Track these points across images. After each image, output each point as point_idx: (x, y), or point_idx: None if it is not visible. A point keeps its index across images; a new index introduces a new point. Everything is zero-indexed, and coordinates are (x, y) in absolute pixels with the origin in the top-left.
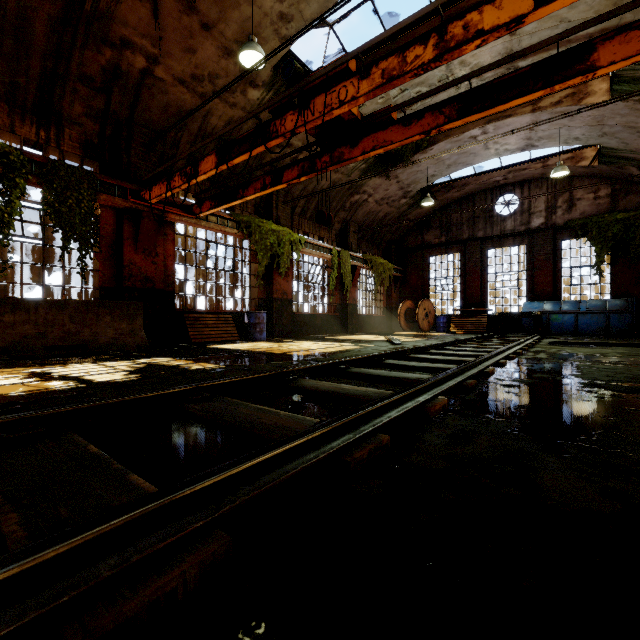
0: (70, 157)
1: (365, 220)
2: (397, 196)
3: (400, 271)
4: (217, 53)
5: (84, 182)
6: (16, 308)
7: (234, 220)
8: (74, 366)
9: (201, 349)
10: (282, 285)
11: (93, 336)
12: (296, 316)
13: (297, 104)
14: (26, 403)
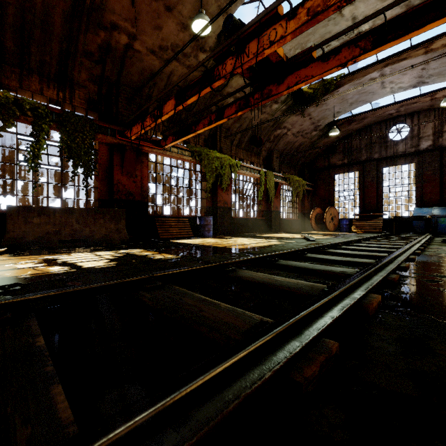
0: (79, 110)
1: (285, 148)
2: (309, 129)
3: (311, 186)
4: (177, 28)
5: (87, 126)
6: (41, 213)
7: (189, 150)
8: (75, 254)
9: (165, 243)
10: (224, 197)
11: (91, 233)
12: (234, 219)
13: (235, 50)
14: (25, 285)
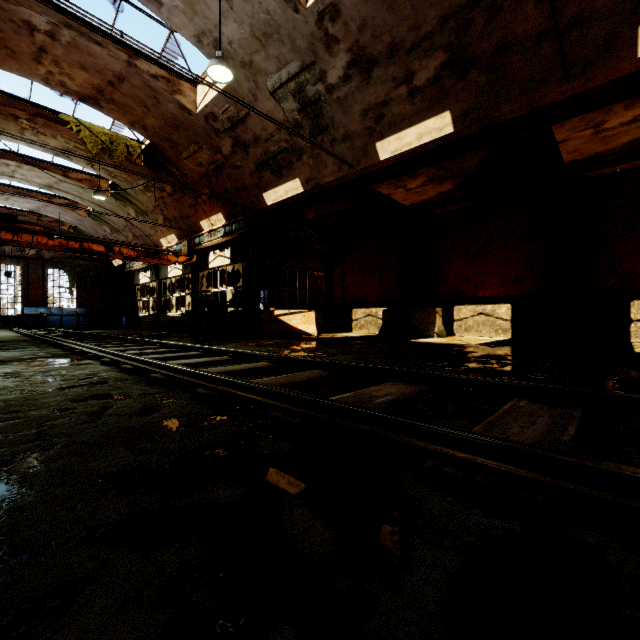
0: None
1: None
2: None
3: None
4: None
5: None
6: None
7: None
8: None
9: None
10: None
11: None
12: None
13: (11, 230)
14: None
